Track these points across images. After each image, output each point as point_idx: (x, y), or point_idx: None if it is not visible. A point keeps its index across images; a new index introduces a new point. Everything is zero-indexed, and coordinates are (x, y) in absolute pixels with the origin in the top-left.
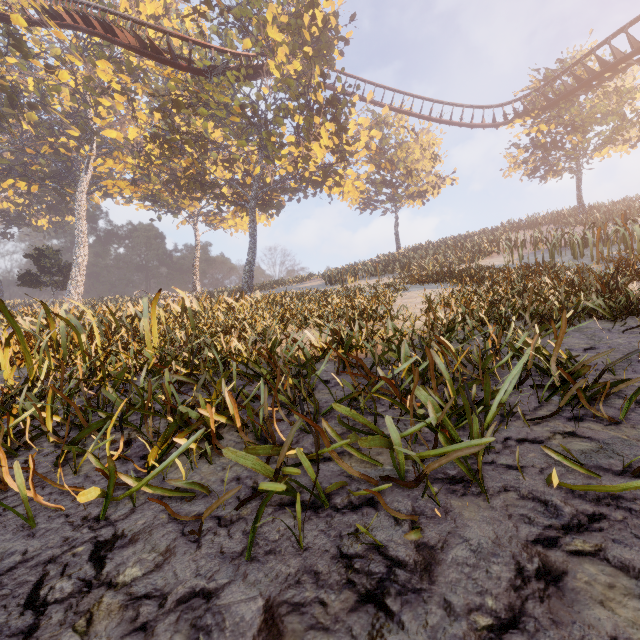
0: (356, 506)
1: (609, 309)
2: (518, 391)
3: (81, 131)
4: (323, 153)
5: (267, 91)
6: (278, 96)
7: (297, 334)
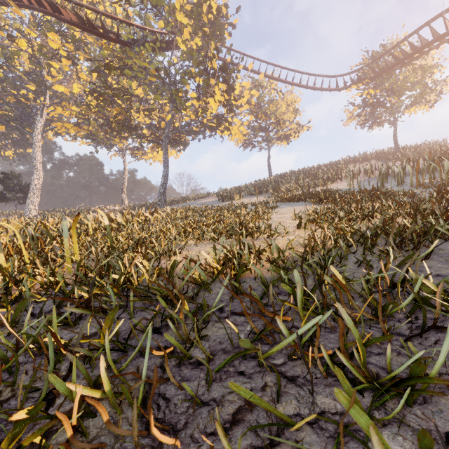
0: None
1: None
2: (418, 336)
3: (37, 86)
4: (217, 106)
5: (176, 60)
6: (184, 63)
7: (196, 246)
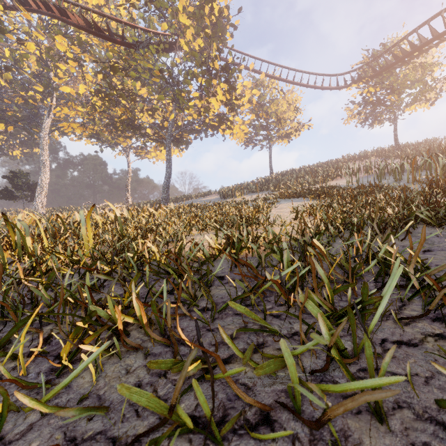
0: (252, 426)
1: (434, 219)
2: (381, 289)
3: (44, 87)
4: (219, 105)
5: (179, 61)
6: (187, 64)
7: (199, 236)
